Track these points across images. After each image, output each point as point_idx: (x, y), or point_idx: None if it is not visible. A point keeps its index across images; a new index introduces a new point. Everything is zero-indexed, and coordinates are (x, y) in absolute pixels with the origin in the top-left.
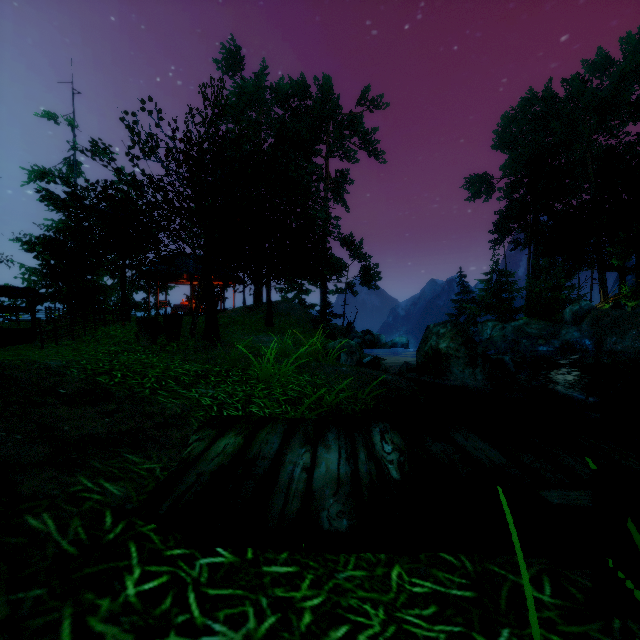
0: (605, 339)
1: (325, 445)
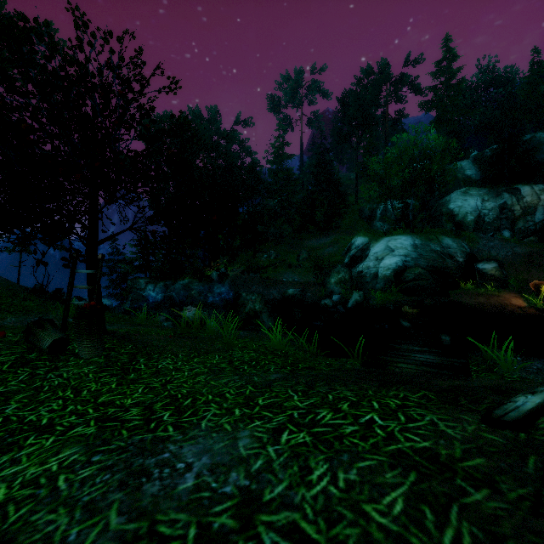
0: (240, 291)
1: (408, 355)
